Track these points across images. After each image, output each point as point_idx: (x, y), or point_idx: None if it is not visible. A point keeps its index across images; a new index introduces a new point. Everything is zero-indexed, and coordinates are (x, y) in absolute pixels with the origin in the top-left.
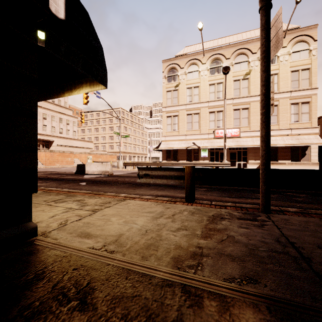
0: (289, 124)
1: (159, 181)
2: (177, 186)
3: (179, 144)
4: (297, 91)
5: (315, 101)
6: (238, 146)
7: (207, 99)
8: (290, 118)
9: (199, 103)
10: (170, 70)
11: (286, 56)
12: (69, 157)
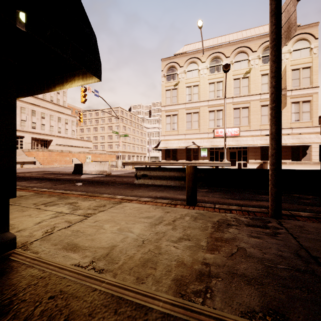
0: (290, 123)
1: (158, 182)
2: (177, 187)
3: (178, 143)
4: (297, 90)
5: (316, 100)
6: (238, 146)
7: (206, 98)
8: (290, 117)
9: (199, 102)
10: (169, 68)
11: (286, 54)
12: (67, 157)
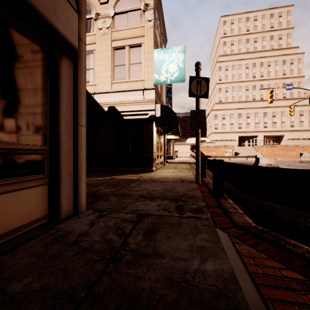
0: None
1: None
2: None
3: None
4: None
5: None
6: None
7: None
8: None
9: None
10: None
11: None
12: (293, 151)
